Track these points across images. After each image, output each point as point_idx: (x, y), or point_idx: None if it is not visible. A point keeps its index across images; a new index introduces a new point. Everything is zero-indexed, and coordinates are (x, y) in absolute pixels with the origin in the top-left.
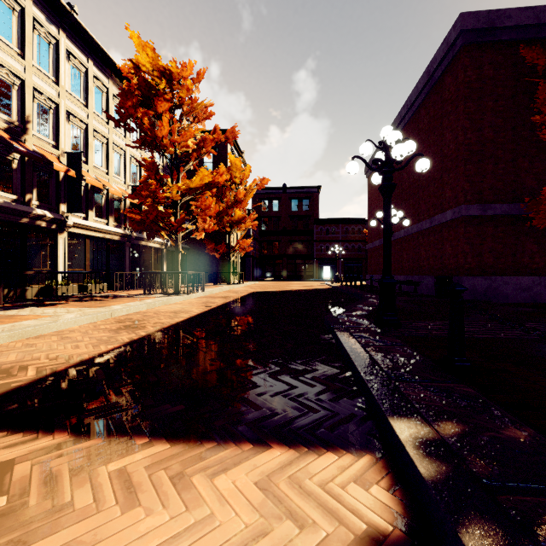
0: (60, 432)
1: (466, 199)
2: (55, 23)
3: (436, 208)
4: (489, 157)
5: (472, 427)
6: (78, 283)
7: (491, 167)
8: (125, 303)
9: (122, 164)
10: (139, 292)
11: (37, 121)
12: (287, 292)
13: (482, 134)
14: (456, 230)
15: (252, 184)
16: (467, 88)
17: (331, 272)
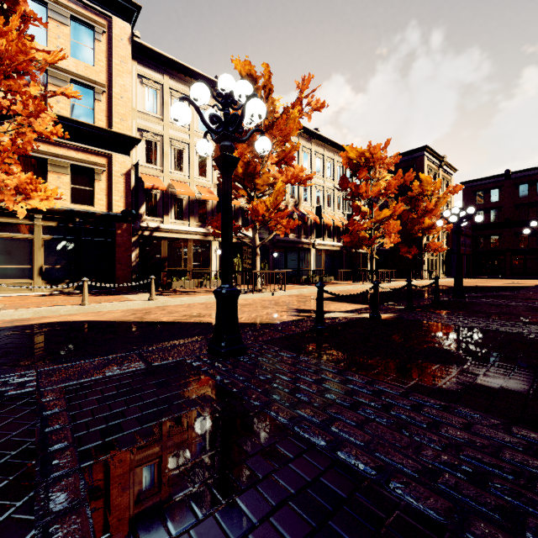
0: (331, 301)
1: None
2: (309, 142)
3: None
4: None
5: (405, 305)
6: (320, 276)
7: None
8: (342, 286)
9: (341, 201)
10: (350, 282)
11: (303, 195)
12: (465, 286)
13: None
14: None
15: (445, 192)
16: None
17: None
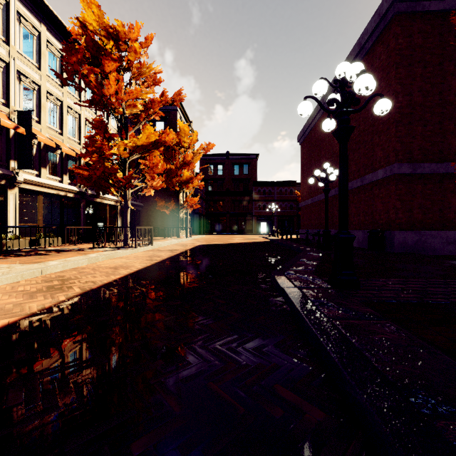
0: None
1: (397, 158)
2: None
3: (366, 168)
4: (418, 119)
5: None
6: (25, 237)
7: (420, 129)
8: (67, 258)
9: (77, 126)
10: (90, 245)
11: None
12: (231, 245)
13: (412, 98)
14: (388, 188)
15: (199, 149)
16: (398, 55)
17: (267, 227)
